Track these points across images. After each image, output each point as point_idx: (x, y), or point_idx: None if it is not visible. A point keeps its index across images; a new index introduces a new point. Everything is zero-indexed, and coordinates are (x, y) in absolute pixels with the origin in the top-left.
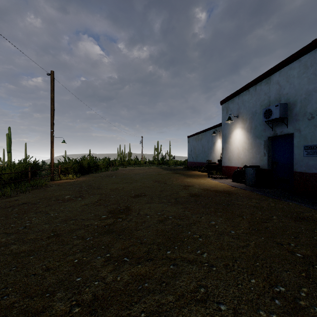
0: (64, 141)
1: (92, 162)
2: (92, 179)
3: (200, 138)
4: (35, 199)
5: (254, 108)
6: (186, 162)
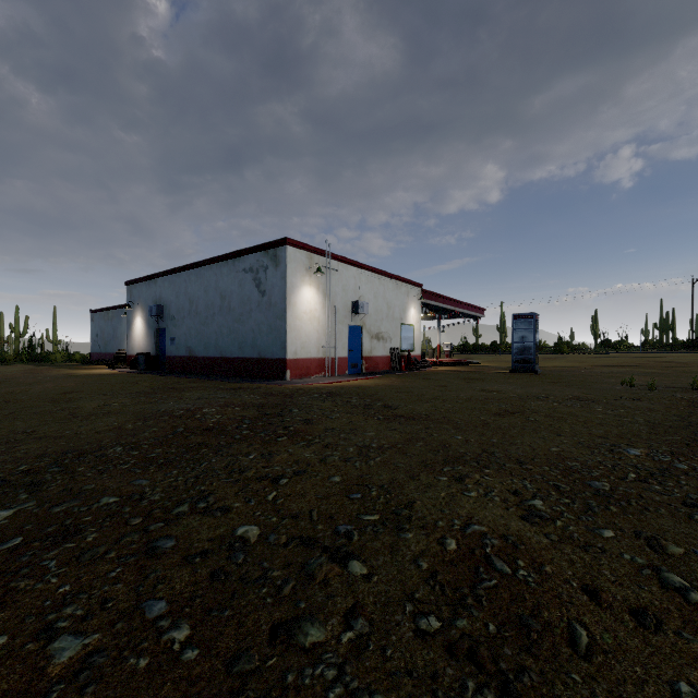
0: None
1: None
2: None
3: (112, 318)
4: None
5: (149, 301)
6: None
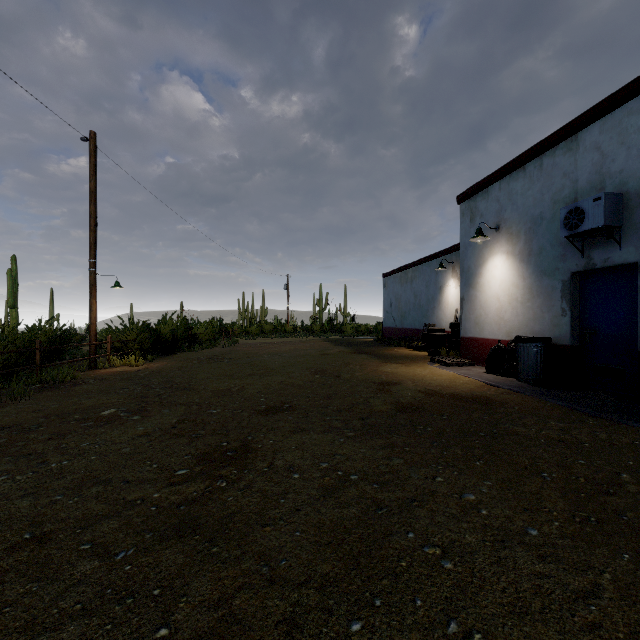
0: (118, 283)
1: (181, 328)
2: (179, 366)
3: (411, 279)
4: (35, 416)
5: (537, 209)
6: (379, 327)
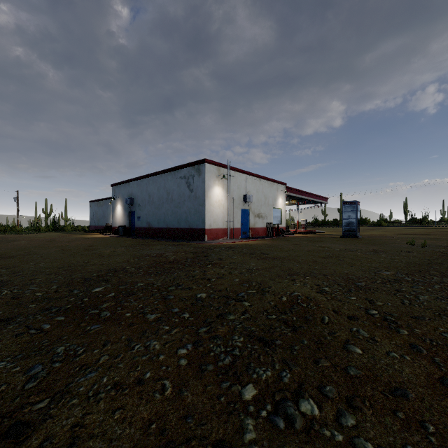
0: None
1: None
2: None
3: (102, 205)
4: None
5: (125, 195)
6: None
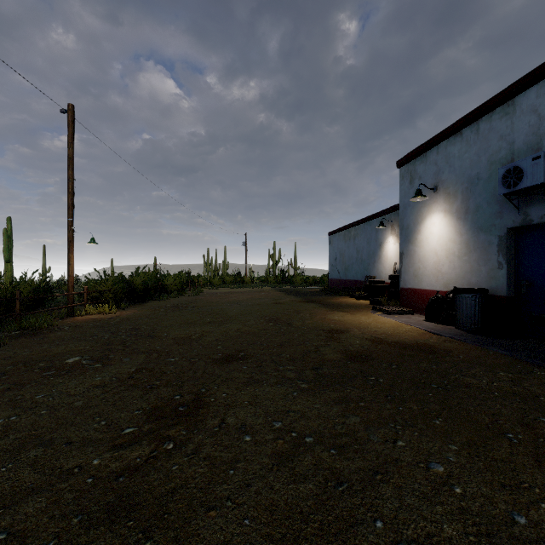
0: (94, 240)
1: (152, 279)
2: (147, 314)
3: (354, 236)
4: (4, 363)
5: (474, 170)
6: (325, 279)
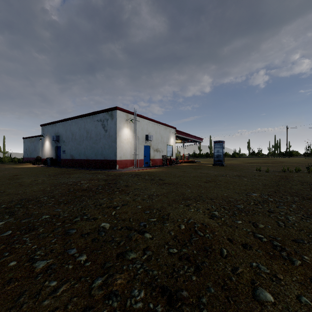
0: None
1: None
2: None
3: (33, 141)
4: None
5: (52, 134)
6: None
